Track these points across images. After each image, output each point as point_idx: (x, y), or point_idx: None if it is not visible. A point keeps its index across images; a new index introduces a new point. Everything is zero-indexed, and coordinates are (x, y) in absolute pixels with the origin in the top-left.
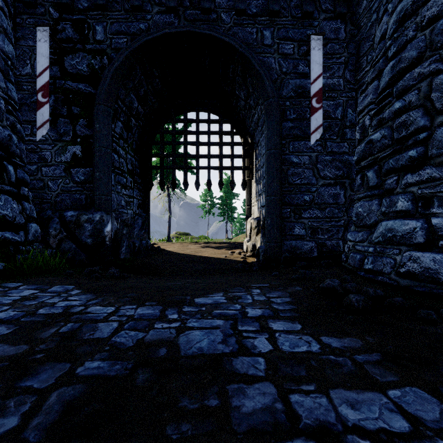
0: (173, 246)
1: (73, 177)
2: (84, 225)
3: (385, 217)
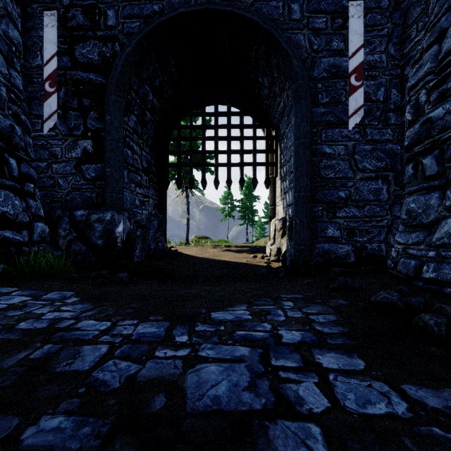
0: (191, 250)
1: (83, 174)
2: (94, 226)
3: None
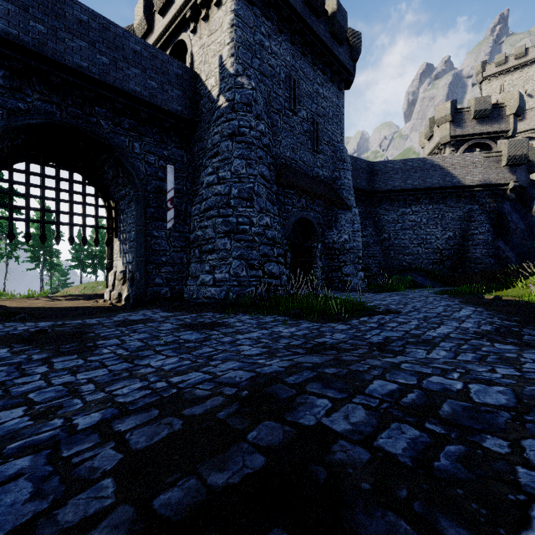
0: (5, 303)
1: None
2: None
3: (202, 273)
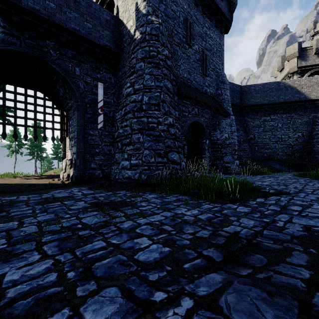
0: None
1: None
2: None
3: (123, 160)
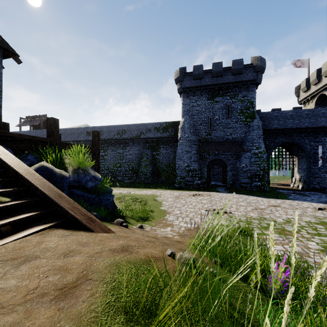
0: None
1: None
2: None
3: None
